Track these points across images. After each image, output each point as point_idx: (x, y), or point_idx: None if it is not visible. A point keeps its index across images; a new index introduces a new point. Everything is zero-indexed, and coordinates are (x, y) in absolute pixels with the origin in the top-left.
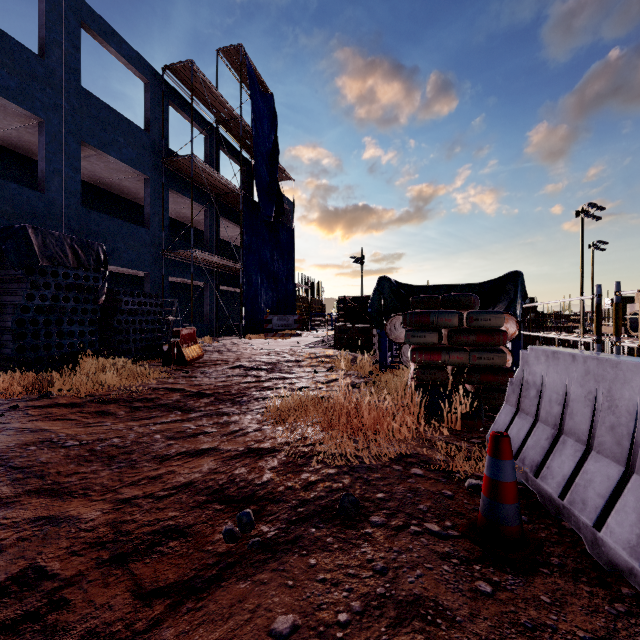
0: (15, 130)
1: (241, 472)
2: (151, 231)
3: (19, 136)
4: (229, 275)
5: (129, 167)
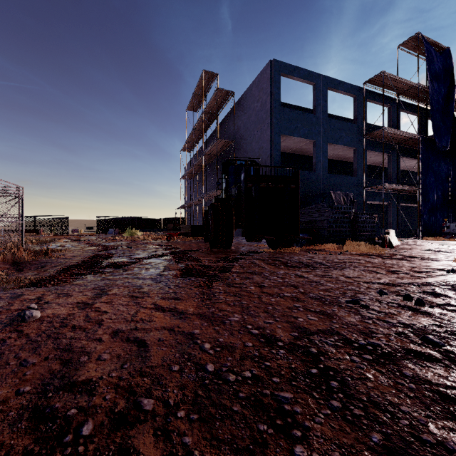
0: (300, 146)
1: (447, 267)
2: (357, 177)
3: (300, 148)
4: (406, 195)
5: (346, 147)
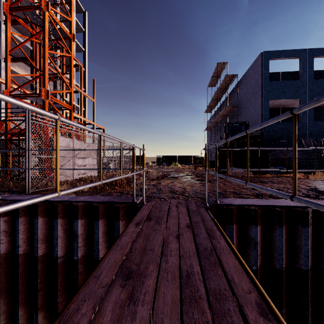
0: (290, 102)
1: None
2: None
3: (291, 103)
4: None
5: None
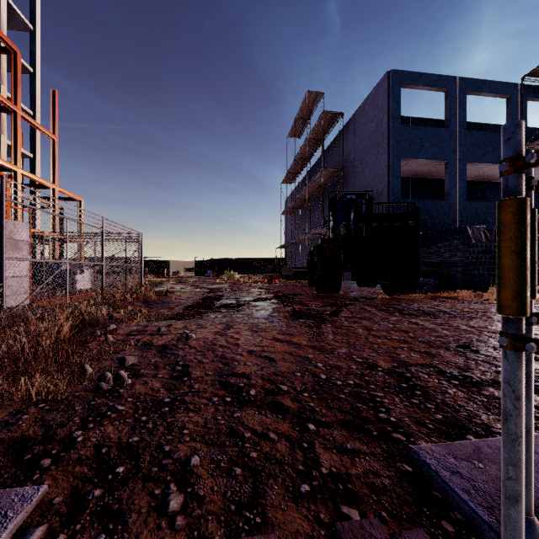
0: (428, 169)
1: None
2: None
3: (428, 171)
4: None
5: (495, 164)
